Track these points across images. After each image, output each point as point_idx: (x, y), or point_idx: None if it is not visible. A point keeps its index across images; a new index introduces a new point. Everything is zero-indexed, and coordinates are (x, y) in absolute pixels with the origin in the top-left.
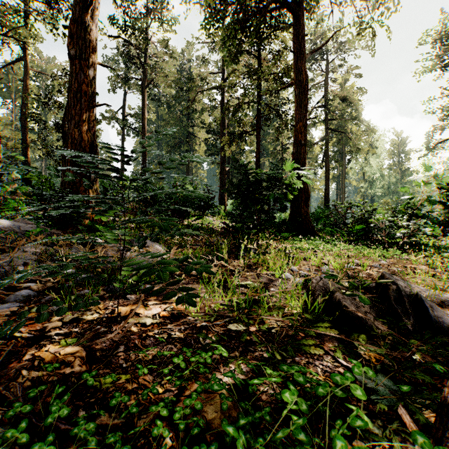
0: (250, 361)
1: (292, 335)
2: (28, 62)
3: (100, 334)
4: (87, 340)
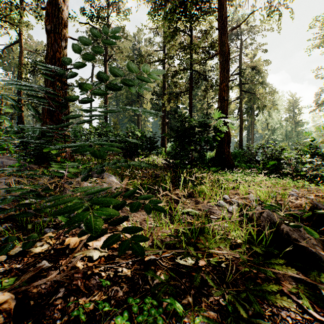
0: (206, 312)
1: (243, 271)
2: (22, 43)
3: (43, 271)
4: (26, 280)
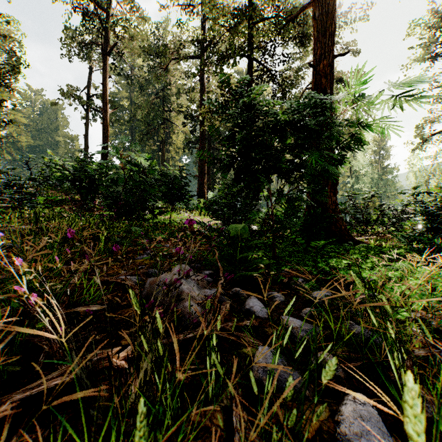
0: None
1: None
2: None
3: None
4: None
